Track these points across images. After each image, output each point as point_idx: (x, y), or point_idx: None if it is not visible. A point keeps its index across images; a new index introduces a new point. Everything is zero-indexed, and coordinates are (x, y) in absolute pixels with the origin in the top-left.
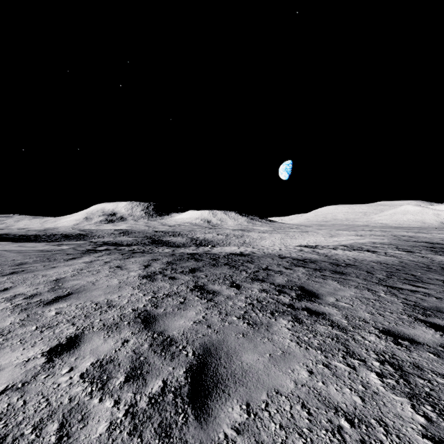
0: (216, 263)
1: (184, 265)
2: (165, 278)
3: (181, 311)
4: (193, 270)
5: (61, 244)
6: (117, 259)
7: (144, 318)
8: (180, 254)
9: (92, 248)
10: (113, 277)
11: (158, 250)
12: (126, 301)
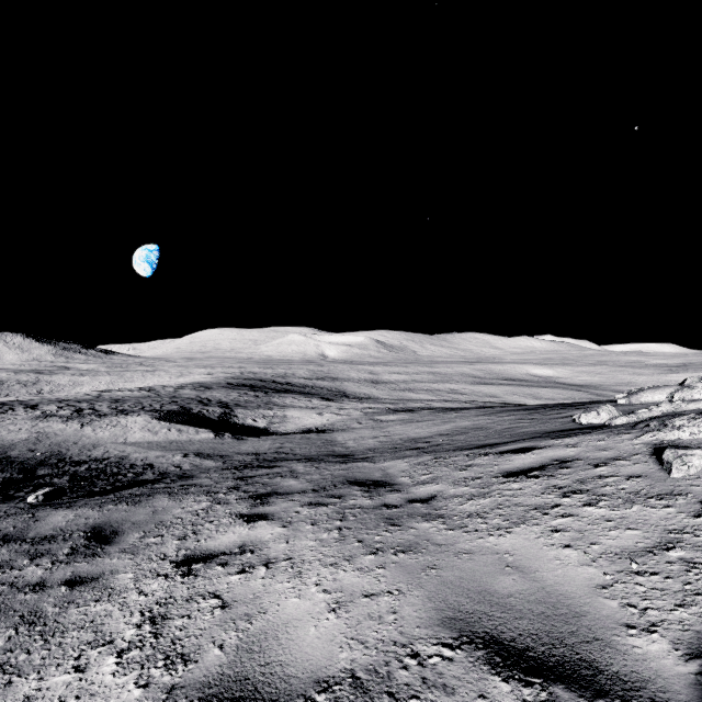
0: None
1: None
2: None
3: None
4: None
5: None
6: None
7: None
8: None
9: None
10: None
11: None
12: None
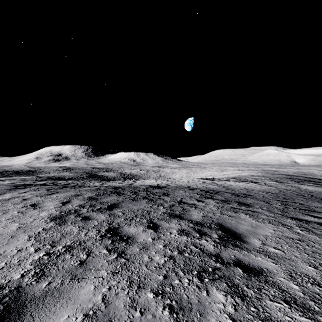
0: (136, 197)
1: (104, 200)
2: (77, 219)
3: (73, 285)
4: (111, 206)
5: (6, 179)
6: (39, 196)
7: (3, 311)
8: (105, 189)
9: (32, 182)
10: (16, 221)
11: (89, 184)
12: (1, 266)
